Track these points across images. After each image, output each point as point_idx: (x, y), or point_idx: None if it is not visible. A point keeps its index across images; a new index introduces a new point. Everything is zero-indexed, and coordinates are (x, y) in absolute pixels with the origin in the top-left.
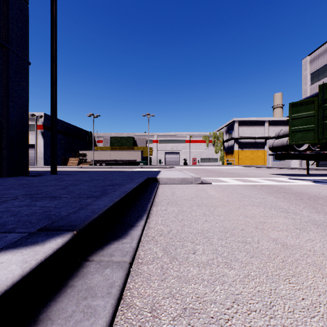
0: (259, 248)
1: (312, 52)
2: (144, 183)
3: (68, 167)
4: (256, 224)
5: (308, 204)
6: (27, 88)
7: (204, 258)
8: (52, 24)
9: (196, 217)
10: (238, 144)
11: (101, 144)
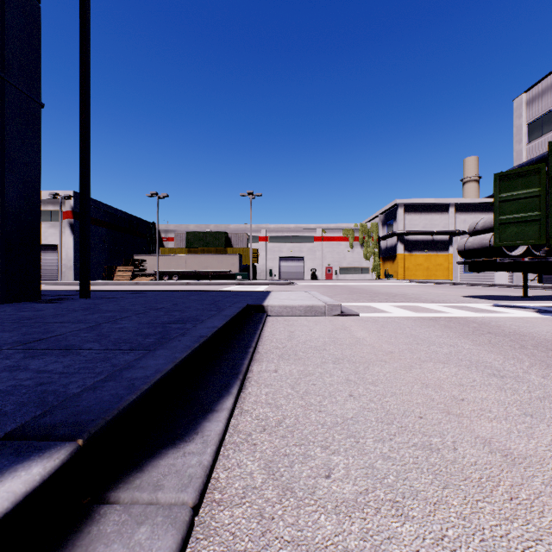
0: (458, 463)
1: (531, 87)
2: (241, 315)
3: (114, 283)
4: (447, 404)
5: (538, 359)
6: (38, 149)
7: (348, 489)
8: (82, 38)
9: (333, 388)
10: (404, 244)
11: (171, 244)
